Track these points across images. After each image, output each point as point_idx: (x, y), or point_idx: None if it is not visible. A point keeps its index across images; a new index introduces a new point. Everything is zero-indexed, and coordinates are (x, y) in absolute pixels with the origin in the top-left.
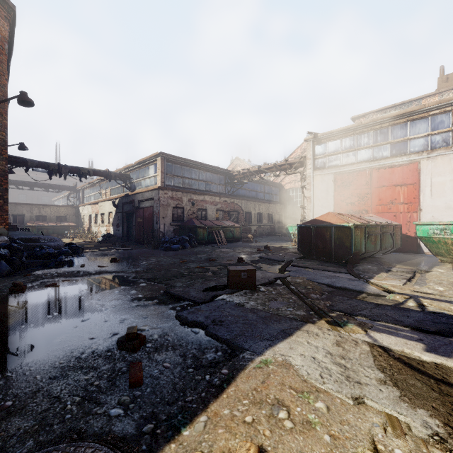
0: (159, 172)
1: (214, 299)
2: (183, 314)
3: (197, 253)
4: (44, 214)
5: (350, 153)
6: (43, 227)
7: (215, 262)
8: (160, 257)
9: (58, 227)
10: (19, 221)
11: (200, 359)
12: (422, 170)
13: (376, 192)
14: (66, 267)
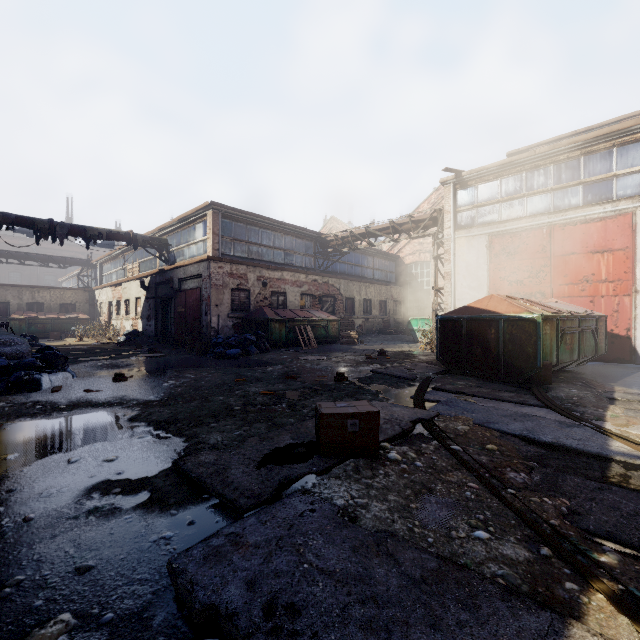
0: (210, 233)
1: (283, 489)
2: (188, 566)
3: (267, 362)
4: (41, 300)
5: (515, 201)
6: (37, 321)
7: (296, 381)
8: (202, 372)
9: (61, 321)
10: (1, 312)
11: None
12: None
13: (559, 264)
14: (24, 393)
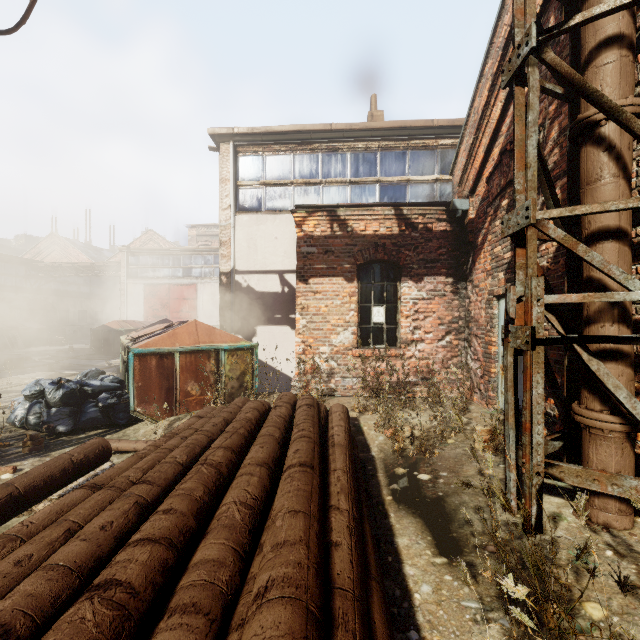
0: None
1: None
2: None
3: None
4: None
5: (157, 269)
6: None
7: None
8: None
9: None
10: None
11: None
12: (199, 290)
13: (173, 303)
14: None
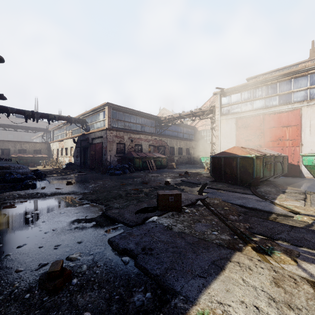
0: (107, 117)
1: (145, 221)
2: (115, 240)
3: (134, 177)
4: (25, 148)
5: (248, 103)
6: (23, 158)
7: (147, 184)
8: (105, 181)
9: (34, 158)
10: (6, 154)
11: (127, 305)
12: (303, 115)
13: (267, 132)
14: (29, 189)
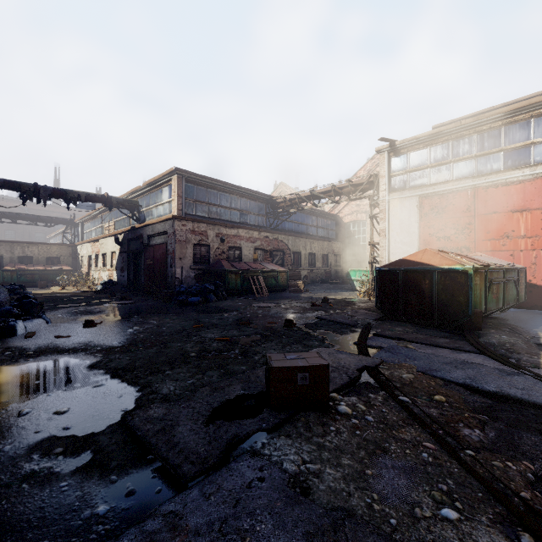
0: (175, 195)
1: (230, 451)
2: None
3: (224, 309)
4: (30, 254)
5: (443, 166)
6: (27, 272)
7: (249, 327)
8: (165, 318)
9: (47, 272)
10: None
11: None
12: None
13: (482, 222)
14: None
